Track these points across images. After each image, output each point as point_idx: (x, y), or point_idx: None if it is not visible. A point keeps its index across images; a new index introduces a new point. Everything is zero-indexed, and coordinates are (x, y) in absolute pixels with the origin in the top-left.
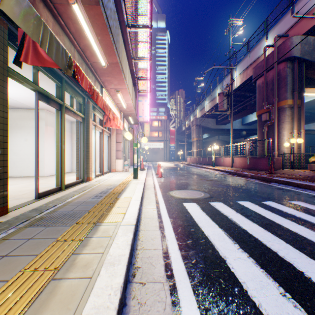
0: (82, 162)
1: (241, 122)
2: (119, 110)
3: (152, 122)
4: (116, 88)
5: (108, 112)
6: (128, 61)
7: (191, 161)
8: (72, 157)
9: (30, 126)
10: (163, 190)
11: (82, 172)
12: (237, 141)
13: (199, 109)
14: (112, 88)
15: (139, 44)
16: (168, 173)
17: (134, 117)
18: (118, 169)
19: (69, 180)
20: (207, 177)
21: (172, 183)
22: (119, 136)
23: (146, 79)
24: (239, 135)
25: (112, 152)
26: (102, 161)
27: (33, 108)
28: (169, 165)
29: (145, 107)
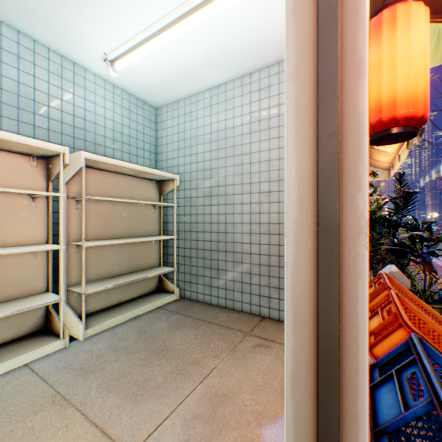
0: None
1: None
2: None
3: None
4: None
5: None
6: None
7: None
8: None
9: None
10: None
11: None
12: None
13: (434, 171)
14: None
15: None
16: None
17: None
18: None
19: None
20: None
21: None
22: None
23: None
24: None
25: None
26: None
27: None
28: None
29: None
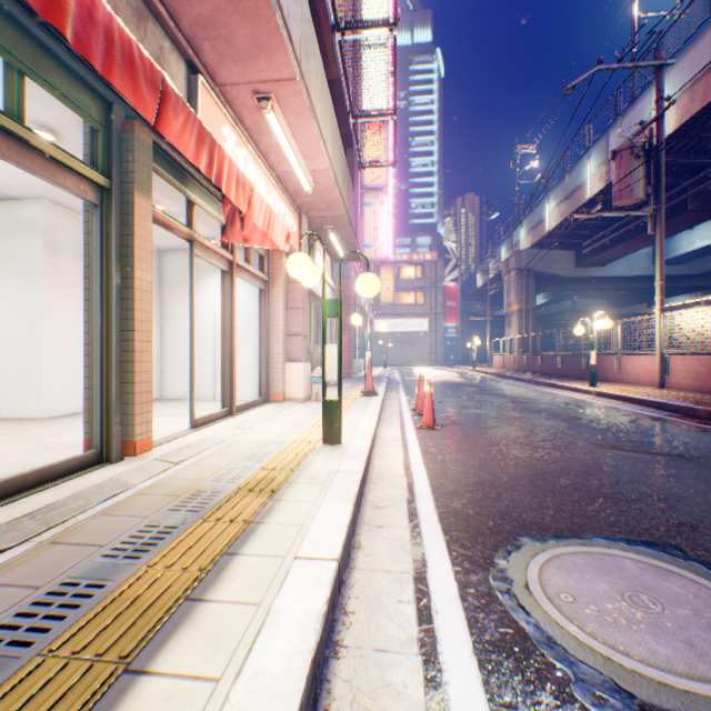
0: (100, 378)
1: (652, 257)
2: (293, 207)
3: (401, 270)
4: (254, 79)
5: (143, 95)
6: (321, 41)
7: (504, 366)
8: (161, 355)
9: (3, 256)
10: (460, 533)
11: (98, 418)
12: (628, 313)
13: (527, 227)
14: (241, 81)
15: (365, 53)
16: (450, 405)
17: (343, 233)
18: (291, 392)
19: (79, 445)
20: (613, 434)
21: (487, 470)
22: (295, 288)
23: (381, 115)
24: (636, 296)
25: (273, 341)
26: (227, 368)
27: (3, 192)
28: (446, 375)
29: (382, 220)
